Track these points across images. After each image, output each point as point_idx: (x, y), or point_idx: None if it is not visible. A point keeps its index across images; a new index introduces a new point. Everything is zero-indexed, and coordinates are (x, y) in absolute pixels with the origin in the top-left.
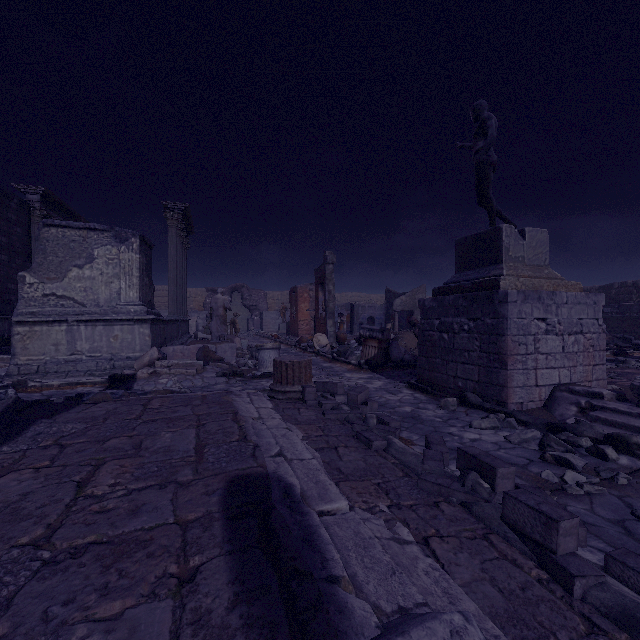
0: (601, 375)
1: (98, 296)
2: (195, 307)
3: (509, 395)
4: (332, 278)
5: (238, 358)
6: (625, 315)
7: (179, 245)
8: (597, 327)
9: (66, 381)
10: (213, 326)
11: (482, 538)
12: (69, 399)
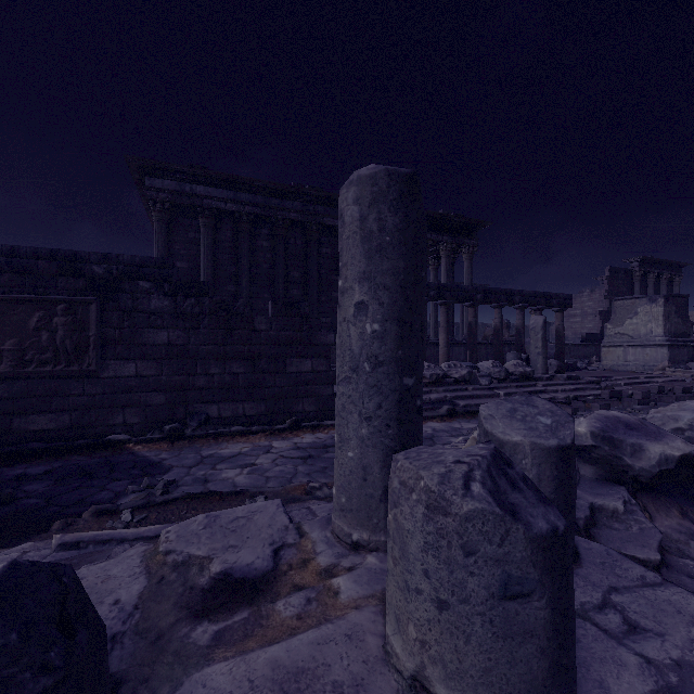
0: None
1: (639, 333)
2: None
3: None
4: None
5: None
6: None
7: None
8: None
9: None
10: None
11: None
12: None
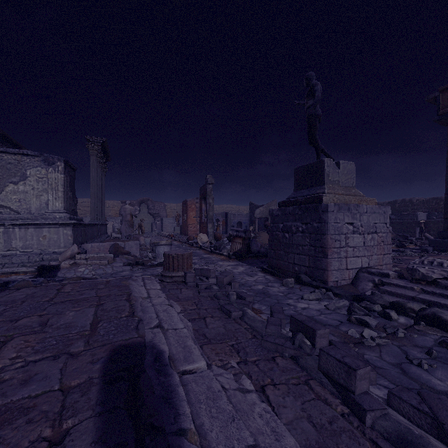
0: (388, 261)
1: (30, 206)
2: (112, 214)
3: (329, 276)
4: (211, 194)
5: (142, 252)
6: (404, 221)
7: (99, 169)
8: (386, 229)
9: (2, 271)
10: (122, 228)
11: (304, 383)
12: (0, 285)
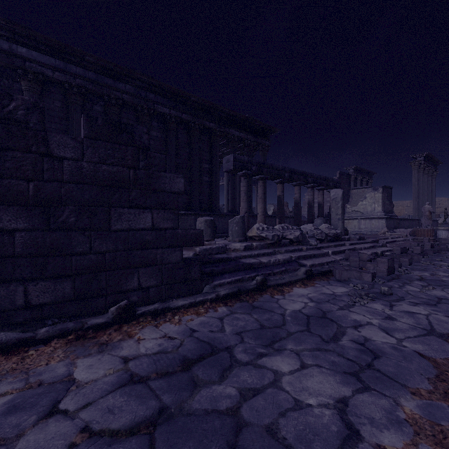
0: None
1: (367, 210)
2: None
3: None
4: None
5: None
6: None
7: (422, 177)
8: None
9: None
10: (422, 221)
11: None
12: None
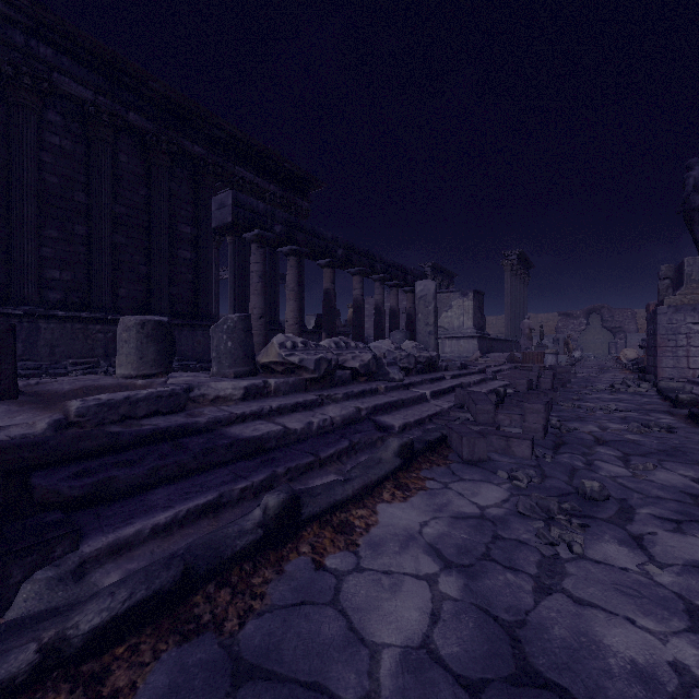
0: None
1: (454, 325)
2: (546, 332)
3: (658, 372)
4: (668, 293)
5: None
6: None
7: (514, 283)
8: None
9: None
10: (521, 341)
11: None
12: None
